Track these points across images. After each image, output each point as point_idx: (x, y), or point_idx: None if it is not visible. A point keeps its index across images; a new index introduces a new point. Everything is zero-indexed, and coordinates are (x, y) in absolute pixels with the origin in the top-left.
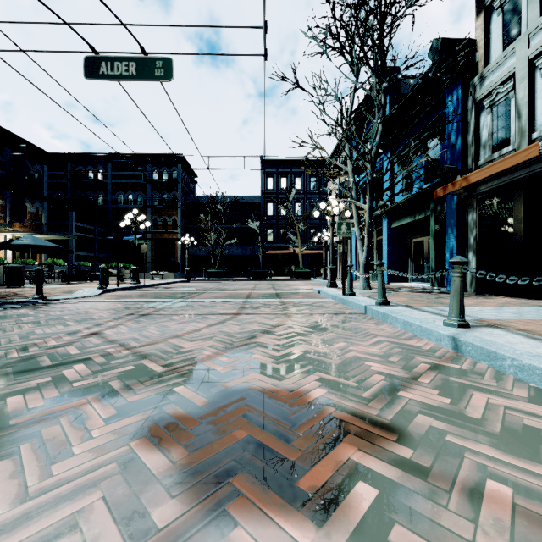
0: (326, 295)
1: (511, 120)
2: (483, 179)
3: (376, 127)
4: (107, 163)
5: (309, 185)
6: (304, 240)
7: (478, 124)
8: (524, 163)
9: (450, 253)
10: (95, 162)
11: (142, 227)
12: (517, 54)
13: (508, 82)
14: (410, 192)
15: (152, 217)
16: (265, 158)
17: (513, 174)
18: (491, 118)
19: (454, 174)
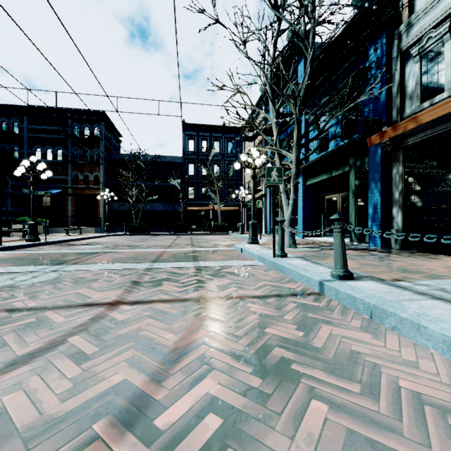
0: (250, 255)
1: (445, 65)
2: (414, 129)
3: (309, 59)
4: (22, 116)
5: (227, 149)
6: (222, 198)
7: (404, 75)
8: None
9: (373, 208)
10: (9, 113)
11: (44, 177)
12: None
13: (443, 24)
14: (325, 150)
15: (72, 172)
16: (187, 122)
17: None
18: (420, 67)
19: (379, 127)
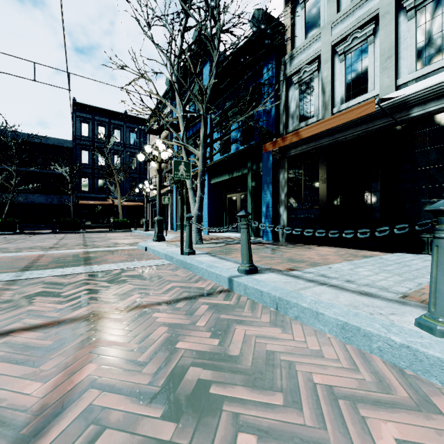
0: (156, 254)
1: (315, 96)
2: (295, 143)
3: (215, 60)
4: None
5: (129, 140)
6: (124, 192)
7: (288, 97)
8: (330, 132)
9: (266, 207)
10: None
11: None
12: (322, 39)
13: (314, 63)
14: (227, 152)
15: None
16: (78, 101)
17: (319, 141)
18: (299, 93)
19: (270, 137)
